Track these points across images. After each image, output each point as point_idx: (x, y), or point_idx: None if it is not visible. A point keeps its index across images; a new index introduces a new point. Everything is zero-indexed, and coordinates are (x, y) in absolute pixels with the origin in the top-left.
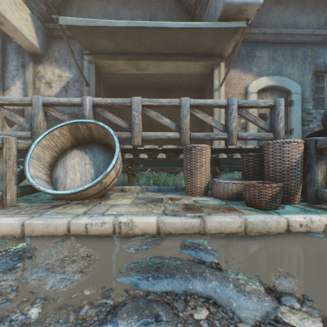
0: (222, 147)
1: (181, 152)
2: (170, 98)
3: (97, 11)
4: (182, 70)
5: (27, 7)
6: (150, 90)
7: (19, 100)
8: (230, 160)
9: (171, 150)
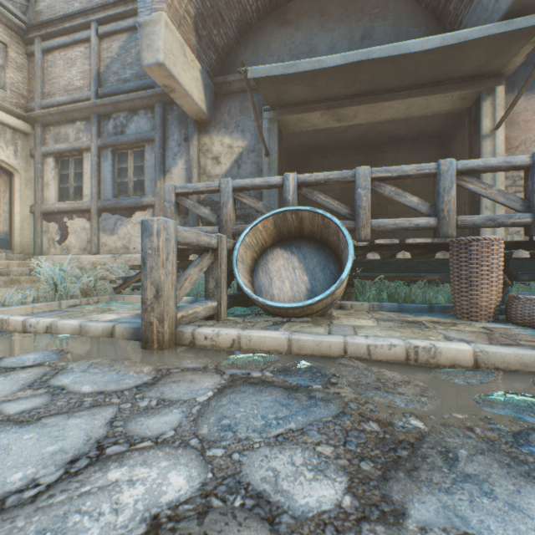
0: (520, 239)
1: (432, 249)
2: (385, 158)
3: (280, 45)
4: (416, 110)
5: (197, 62)
6: (350, 149)
7: (204, 187)
8: (517, 262)
9: (416, 246)
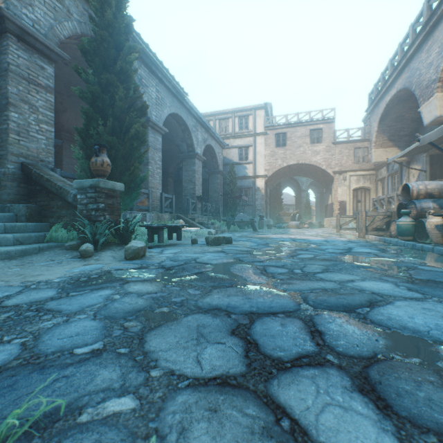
0: None
1: None
2: None
3: None
4: None
5: (395, 147)
6: None
7: (376, 199)
8: None
9: None
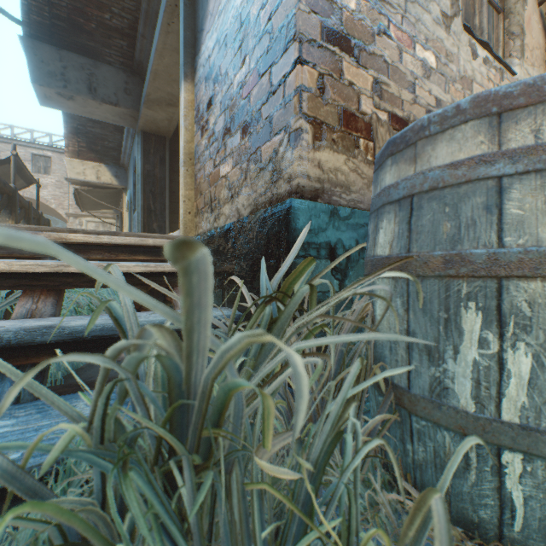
0: None
1: None
2: None
3: None
4: None
5: None
6: None
7: None
8: None
9: None
